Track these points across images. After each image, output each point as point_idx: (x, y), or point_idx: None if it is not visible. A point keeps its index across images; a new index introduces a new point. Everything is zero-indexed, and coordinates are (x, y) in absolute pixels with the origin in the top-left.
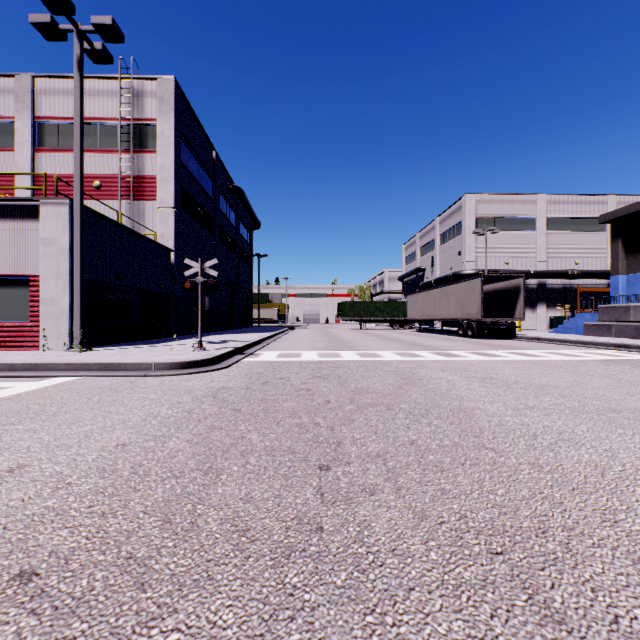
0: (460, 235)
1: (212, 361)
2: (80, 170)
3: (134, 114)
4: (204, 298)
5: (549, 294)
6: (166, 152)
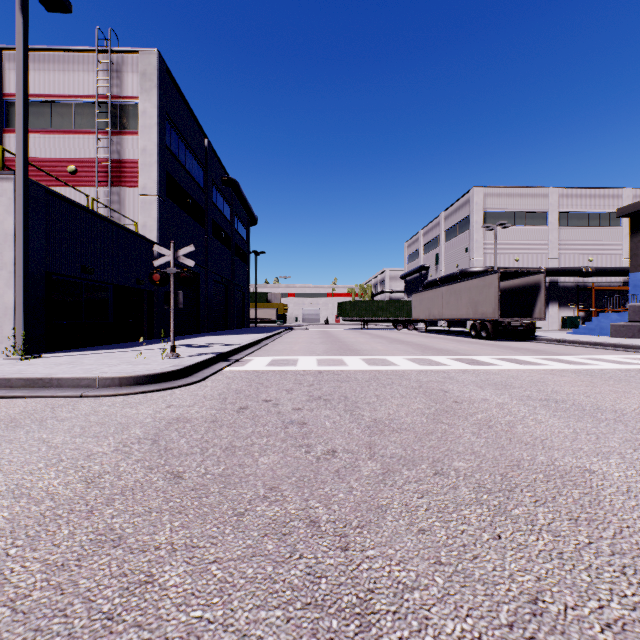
0: (467, 231)
1: (181, 373)
2: (24, 135)
3: (113, 91)
4: (178, 293)
5: (561, 293)
6: (149, 133)
